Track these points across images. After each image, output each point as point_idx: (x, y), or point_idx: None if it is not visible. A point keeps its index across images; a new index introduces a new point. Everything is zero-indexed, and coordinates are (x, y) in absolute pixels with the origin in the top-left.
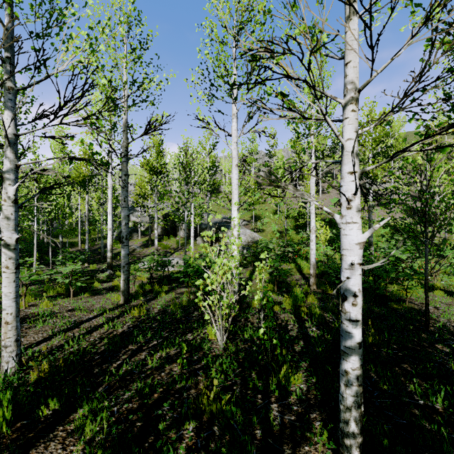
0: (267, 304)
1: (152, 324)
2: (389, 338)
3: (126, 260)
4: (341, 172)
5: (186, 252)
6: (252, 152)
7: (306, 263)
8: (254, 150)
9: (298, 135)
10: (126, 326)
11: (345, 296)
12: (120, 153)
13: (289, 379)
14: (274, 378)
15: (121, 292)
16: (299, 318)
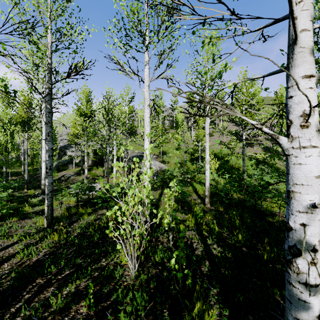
0: (175, 227)
1: (69, 249)
2: (277, 251)
3: (50, 188)
4: (290, 78)
5: (111, 178)
6: (160, 106)
7: (200, 186)
8: (161, 105)
9: (213, 57)
10: (42, 253)
11: (298, 249)
12: (45, 93)
13: (203, 316)
14: (188, 316)
15: (45, 217)
16: (201, 235)
